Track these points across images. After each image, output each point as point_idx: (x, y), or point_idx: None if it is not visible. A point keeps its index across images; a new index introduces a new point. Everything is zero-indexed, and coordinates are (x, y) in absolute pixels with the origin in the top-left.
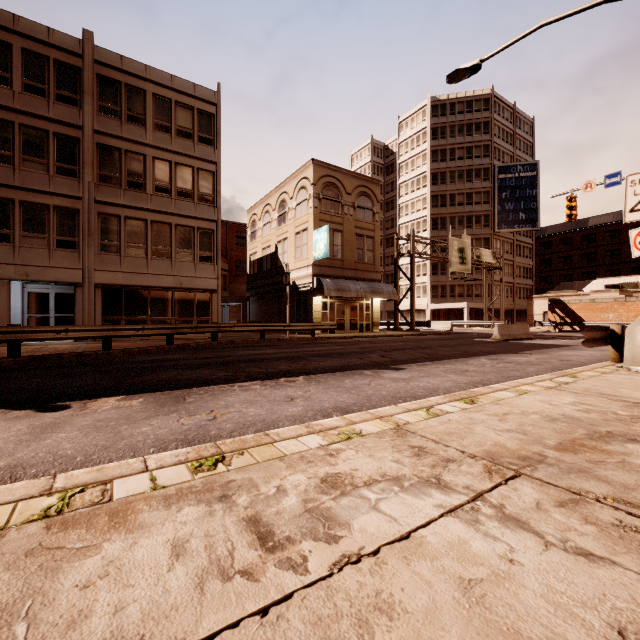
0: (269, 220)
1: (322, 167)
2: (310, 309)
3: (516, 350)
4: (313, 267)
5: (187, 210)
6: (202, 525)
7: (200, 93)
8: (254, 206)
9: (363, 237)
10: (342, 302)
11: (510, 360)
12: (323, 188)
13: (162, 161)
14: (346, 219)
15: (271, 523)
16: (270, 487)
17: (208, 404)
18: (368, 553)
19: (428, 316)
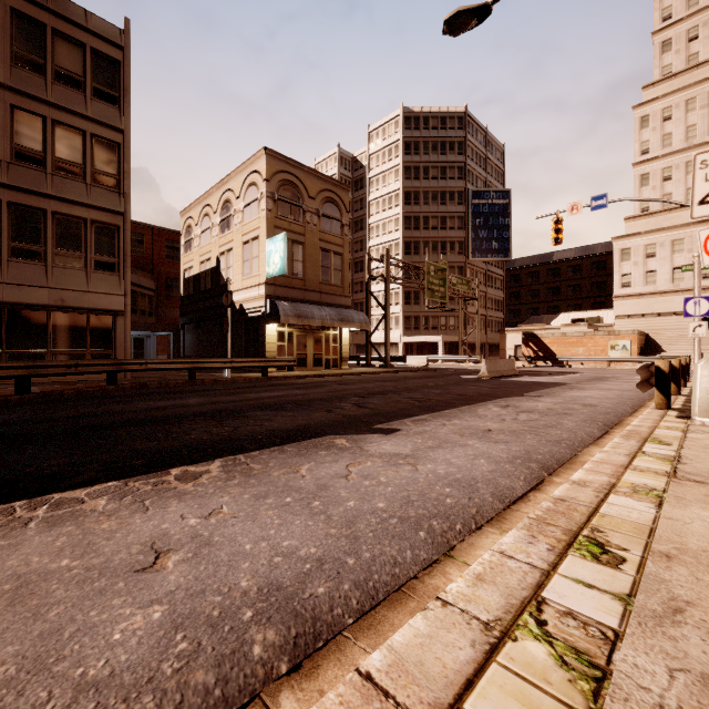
0: (209, 225)
1: (278, 160)
2: (262, 340)
3: (518, 391)
4: (266, 286)
5: (73, 193)
6: None
7: (96, 26)
8: (189, 207)
9: (330, 253)
10: (304, 332)
11: (527, 407)
12: (279, 187)
13: (29, 114)
14: (309, 229)
15: None
16: None
17: None
18: None
19: (401, 350)
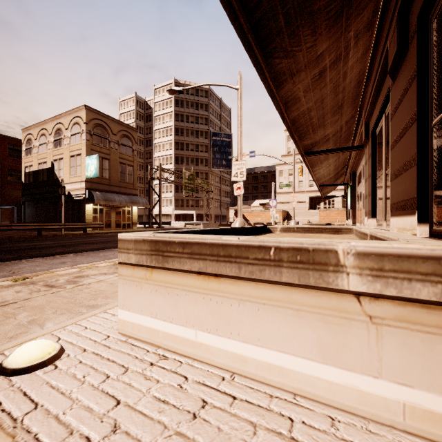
0: (45, 141)
1: (93, 112)
2: (83, 213)
3: None
4: (86, 183)
5: None
6: (25, 288)
7: None
8: (30, 127)
9: (125, 165)
10: (109, 208)
11: None
12: (94, 127)
13: None
14: (112, 151)
15: (54, 285)
16: (53, 280)
17: (6, 269)
18: (87, 284)
19: (173, 218)
